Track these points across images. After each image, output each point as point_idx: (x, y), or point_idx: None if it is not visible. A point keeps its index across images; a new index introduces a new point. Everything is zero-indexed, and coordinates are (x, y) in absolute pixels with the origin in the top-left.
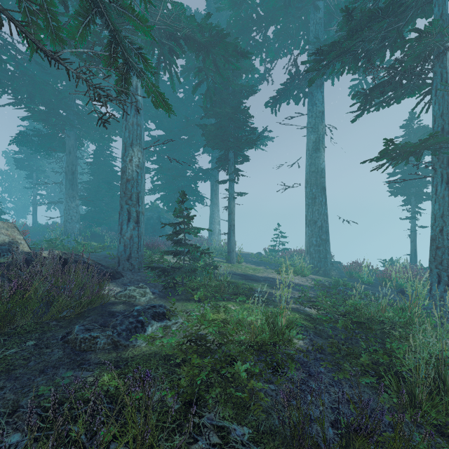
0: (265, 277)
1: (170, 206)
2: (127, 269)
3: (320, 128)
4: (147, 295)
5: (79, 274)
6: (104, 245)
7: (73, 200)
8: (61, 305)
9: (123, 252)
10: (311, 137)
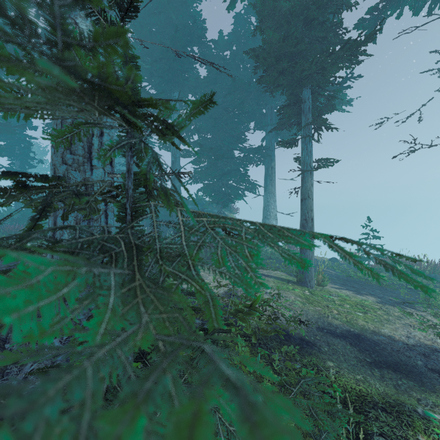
0: (416, 349)
1: (213, 196)
2: None
3: None
4: None
5: None
6: None
7: None
8: None
9: None
10: None
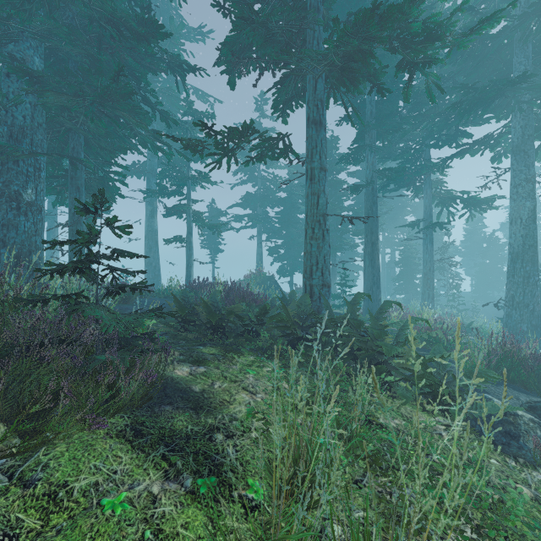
0: None
1: None
2: None
3: (155, 203)
4: None
5: None
6: None
7: None
8: None
9: None
10: (149, 208)
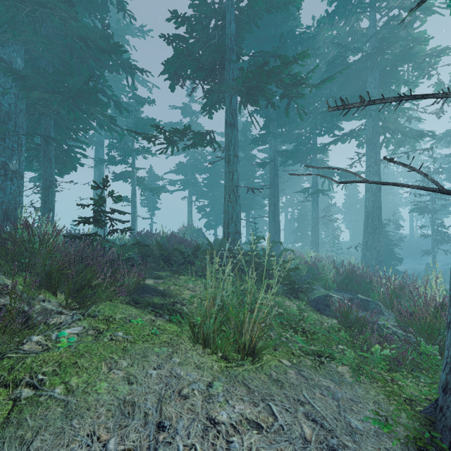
0: None
1: None
2: None
3: (102, 168)
4: None
5: None
6: None
7: None
8: None
9: None
10: (97, 172)
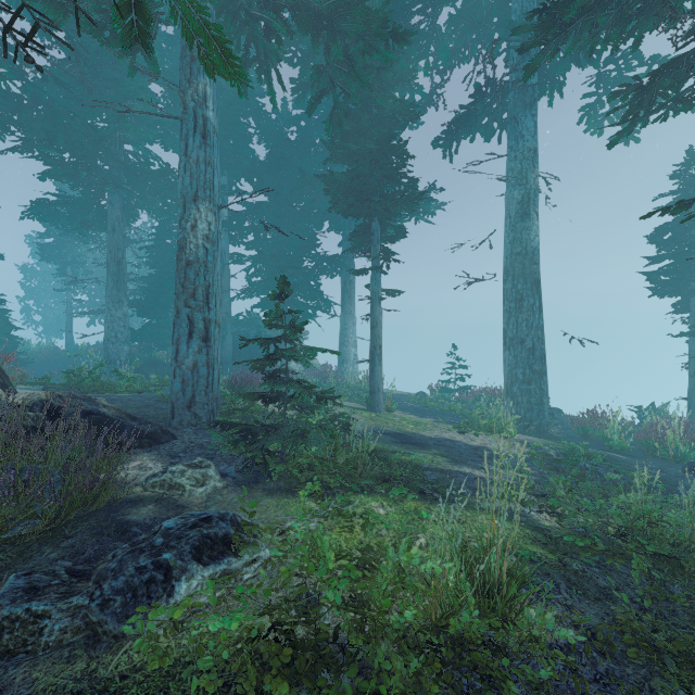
0: (437, 439)
1: None
2: (187, 423)
3: (531, 177)
4: (209, 483)
5: (58, 443)
6: (163, 379)
7: (118, 307)
8: (1, 516)
9: (180, 393)
10: (515, 195)
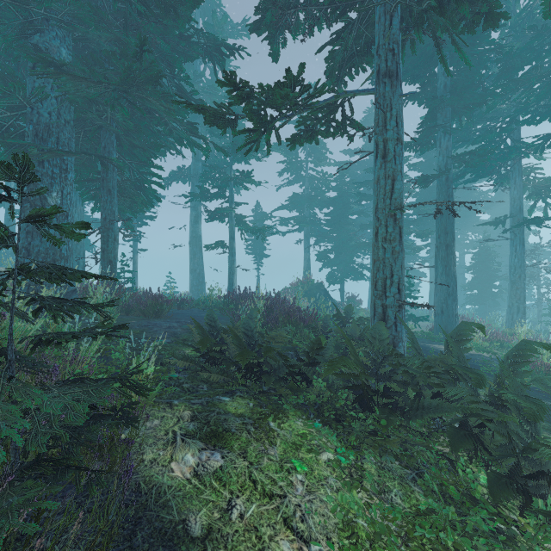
0: None
1: None
2: None
3: (199, 208)
4: None
5: None
6: None
7: None
8: None
9: None
10: (193, 213)
